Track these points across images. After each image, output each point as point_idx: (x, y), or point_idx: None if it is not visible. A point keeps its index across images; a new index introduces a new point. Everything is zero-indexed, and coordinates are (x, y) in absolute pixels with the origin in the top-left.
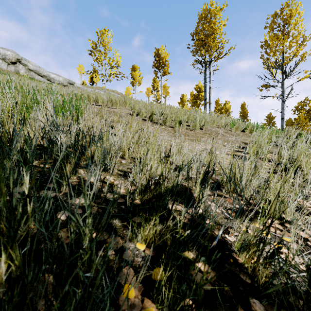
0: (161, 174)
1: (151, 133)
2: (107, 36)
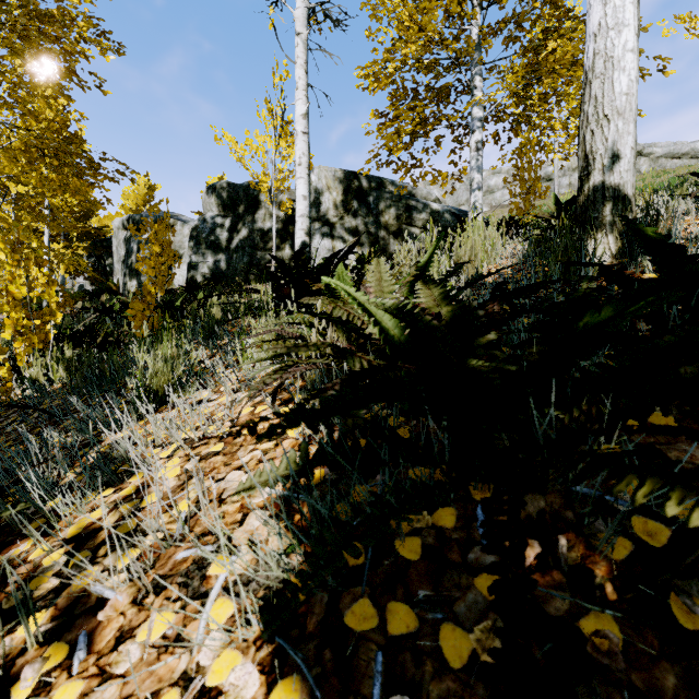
0: None
1: None
2: None
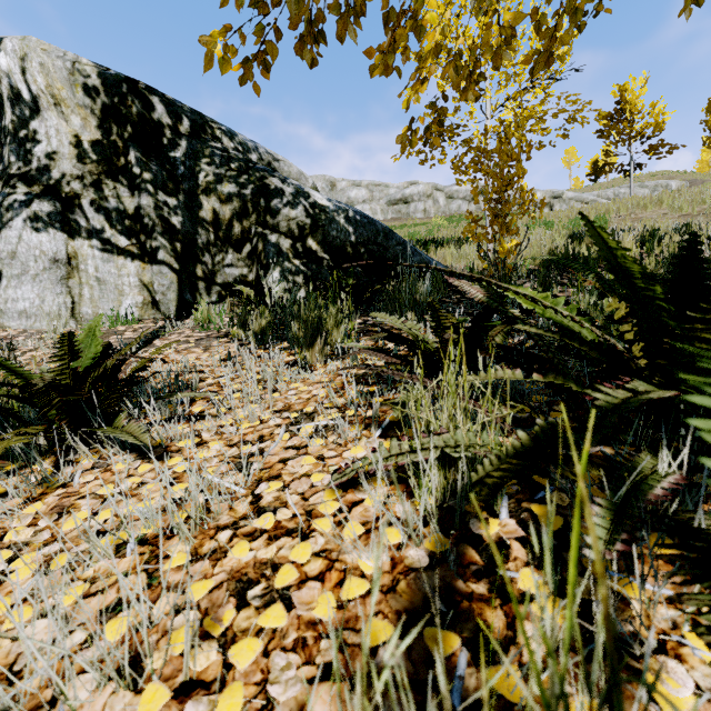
0: (651, 229)
1: (663, 221)
2: (634, 87)
